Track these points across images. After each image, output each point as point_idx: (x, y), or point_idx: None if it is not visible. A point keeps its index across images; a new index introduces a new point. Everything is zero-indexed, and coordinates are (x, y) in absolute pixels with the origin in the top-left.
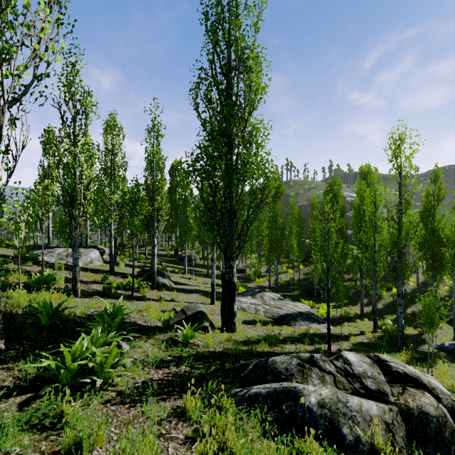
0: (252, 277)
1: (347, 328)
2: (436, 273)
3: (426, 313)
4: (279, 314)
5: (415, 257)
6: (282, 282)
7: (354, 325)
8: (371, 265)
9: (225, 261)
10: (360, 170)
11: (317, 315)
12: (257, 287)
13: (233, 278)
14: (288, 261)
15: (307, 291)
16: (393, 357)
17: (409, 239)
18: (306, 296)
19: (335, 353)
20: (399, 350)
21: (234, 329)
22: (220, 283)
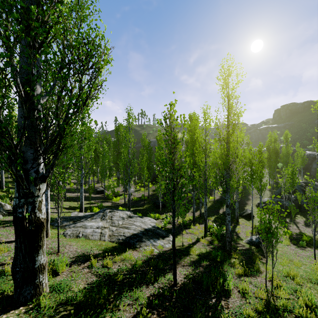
0: (110, 197)
1: (185, 236)
2: (239, 184)
3: (266, 228)
4: (125, 236)
5: (241, 172)
6: (135, 199)
7: (190, 231)
8: (202, 181)
9: (19, 186)
10: (189, 115)
11: (161, 226)
12: (114, 205)
13: (34, 212)
14: (141, 181)
15: (154, 204)
16: (230, 269)
17: (235, 157)
18: (153, 208)
19: (182, 289)
20: (228, 254)
21: (38, 294)
22: (76, 205)
